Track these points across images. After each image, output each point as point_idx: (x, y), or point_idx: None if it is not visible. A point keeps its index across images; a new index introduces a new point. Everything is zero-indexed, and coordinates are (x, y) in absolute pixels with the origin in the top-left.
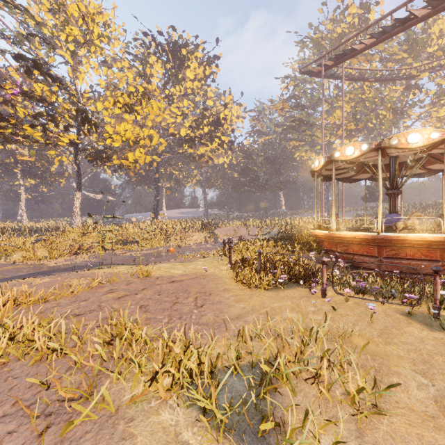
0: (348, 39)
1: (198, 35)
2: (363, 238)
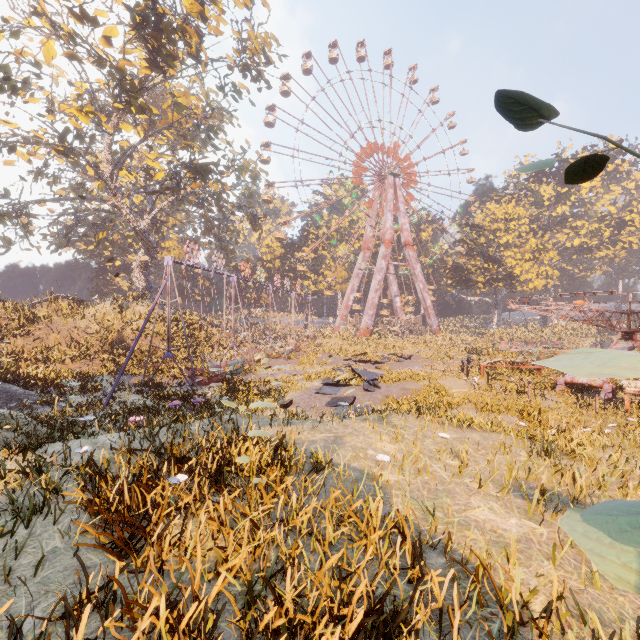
0: None
1: (595, 145)
2: None
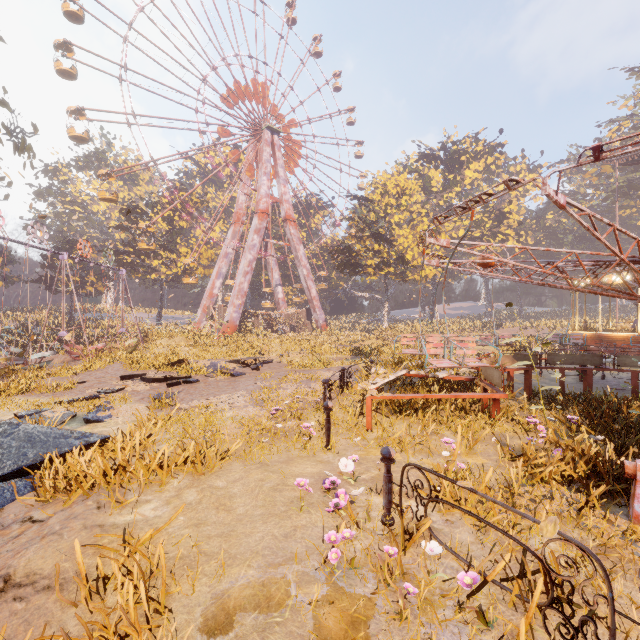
0: (633, 154)
1: (478, 133)
2: (590, 335)
